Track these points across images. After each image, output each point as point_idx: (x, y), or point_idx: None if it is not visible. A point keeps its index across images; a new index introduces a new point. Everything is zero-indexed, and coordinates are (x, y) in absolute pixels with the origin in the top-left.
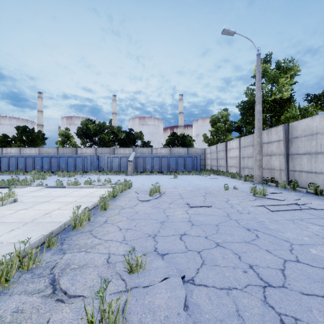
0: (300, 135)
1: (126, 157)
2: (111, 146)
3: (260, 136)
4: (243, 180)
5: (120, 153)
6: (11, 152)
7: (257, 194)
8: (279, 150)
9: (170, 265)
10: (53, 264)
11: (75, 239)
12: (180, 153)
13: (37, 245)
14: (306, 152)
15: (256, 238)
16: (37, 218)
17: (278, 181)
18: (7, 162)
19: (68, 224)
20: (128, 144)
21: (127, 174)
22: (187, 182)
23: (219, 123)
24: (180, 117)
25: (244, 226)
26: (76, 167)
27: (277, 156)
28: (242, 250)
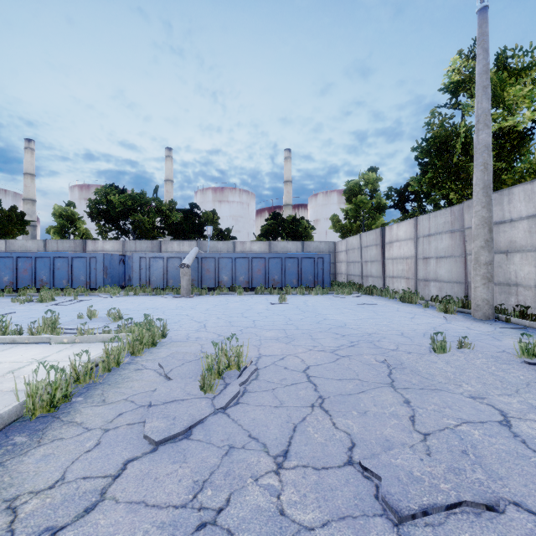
0: None
1: (180, 258)
2: (156, 238)
3: (489, 206)
4: (439, 310)
5: (173, 250)
6: None
7: None
8: (535, 238)
9: None
10: None
11: None
12: (289, 250)
13: None
14: None
15: None
16: None
17: None
18: None
19: None
20: (189, 234)
21: (180, 293)
22: (311, 316)
23: (361, 195)
24: (287, 189)
25: None
26: (73, 279)
27: (530, 254)
28: None
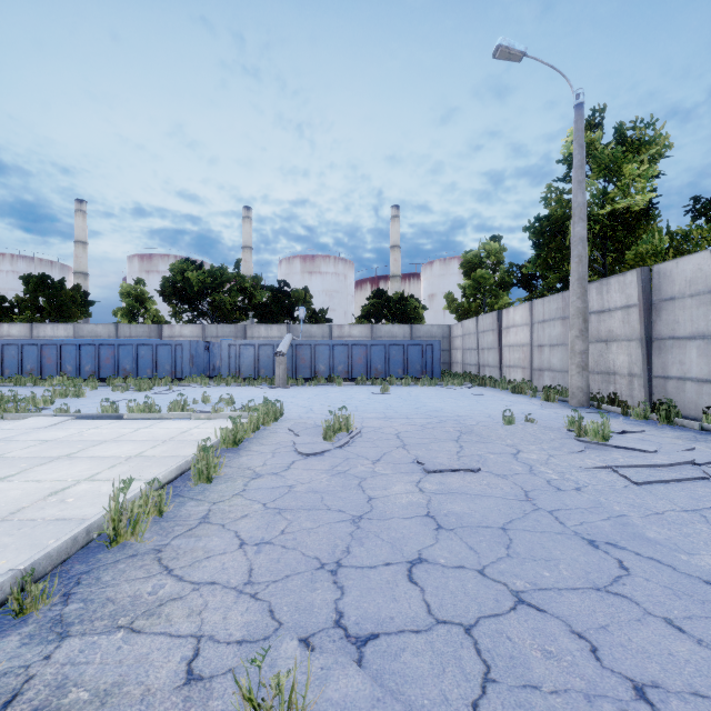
0: (682, 293)
1: (273, 346)
2: (238, 321)
3: (583, 297)
4: (543, 400)
5: (259, 335)
6: (11, 334)
7: (586, 435)
8: (627, 328)
9: (387, 694)
10: (14, 683)
11: (109, 579)
12: (395, 335)
13: None
14: (695, 333)
15: (624, 573)
16: (24, 507)
17: (626, 403)
18: None
19: (99, 529)
20: (278, 316)
21: (275, 384)
22: (412, 404)
23: (482, 268)
24: (394, 256)
25: (577, 530)
26: (158, 369)
27: (623, 343)
28: (596, 620)
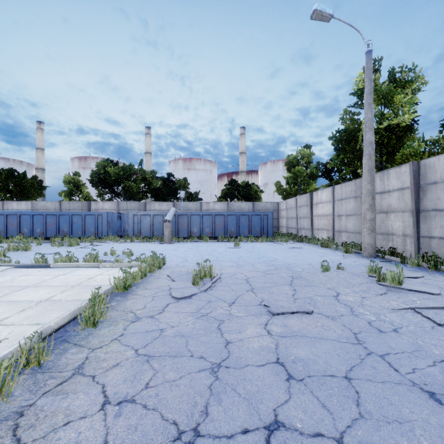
0: (442, 179)
1: (162, 215)
2: (141, 199)
3: (372, 182)
4: (343, 252)
5: (155, 209)
6: None
7: (384, 280)
8: (402, 203)
9: None
10: None
11: None
12: (243, 209)
13: None
14: None
15: None
16: None
17: (402, 254)
18: None
19: None
20: (167, 196)
21: (163, 241)
22: (255, 255)
23: (298, 166)
24: (242, 159)
25: (414, 380)
26: (86, 231)
27: (399, 214)
28: None
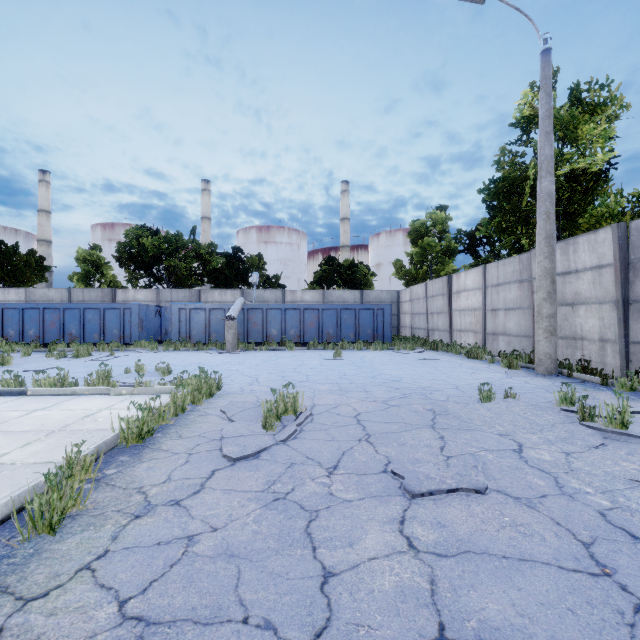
0: None
1: (224, 310)
2: (194, 286)
3: (551, 257)
4: (503, 366)
5: (213, 300)
6: None
7: (592, 417)
8: (599, 290)
9: None
10: None
11: None
12: (346, 300)
13: None
14: None
15: None
16: None
17: (601, 371)
18: None
19: None
20: (232, 281)
21: (225, 349)
22: (367, 371)
23: (428, 236)
24: (344, 227)
25: None
26: (105, 333)
27: (594, 306)
28: None
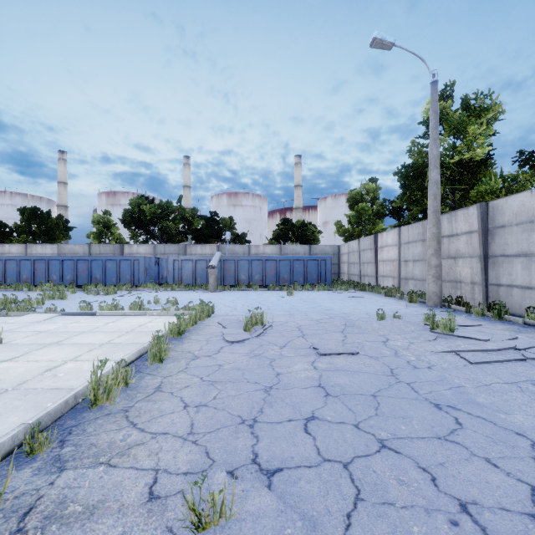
0: (510, 222)
1: (206, 261)
2: (180, 242)
3: (437, 225)
4: (407, 301)
5: (196, 253)
6: (11, 252)
7: (438, 327)
8: (470, 248)
9: (288, 508)
10: (30, 500)
11: (92, 431)
12: (298, 253)
13: (6, 450)
14: (519, 252)
15: (458, 427)
16: (28, 380)
17: (469, 304)
18: (2, 268)
19: (83, 395)
20: (210, 238)
21: (208, 289)
22: (310, 304)
23: (363, 202)
24: (297, 193)
25: (427, 397)
26: (121, 278)
27: (467, 259)
28: (436, 459)
